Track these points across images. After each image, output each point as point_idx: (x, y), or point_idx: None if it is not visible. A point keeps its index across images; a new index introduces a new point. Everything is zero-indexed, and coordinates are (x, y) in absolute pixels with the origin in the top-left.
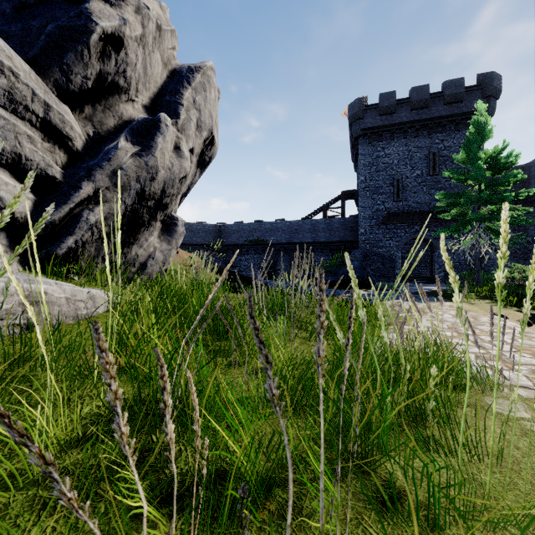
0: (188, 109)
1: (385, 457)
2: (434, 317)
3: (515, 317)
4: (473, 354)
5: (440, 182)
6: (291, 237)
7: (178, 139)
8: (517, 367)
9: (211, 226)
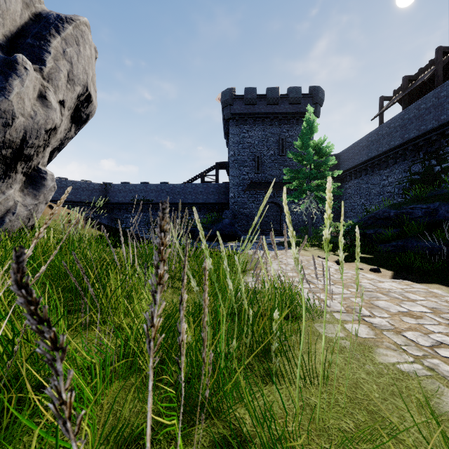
0: (56, 59)
1: (236, 401)
2: (281, 261)
3: (332, 259)
4: (307, 289)
5: (287, 161)
6: (174, 198)
7: (44, 87)
8: (334, 296)
9: (97, 185)
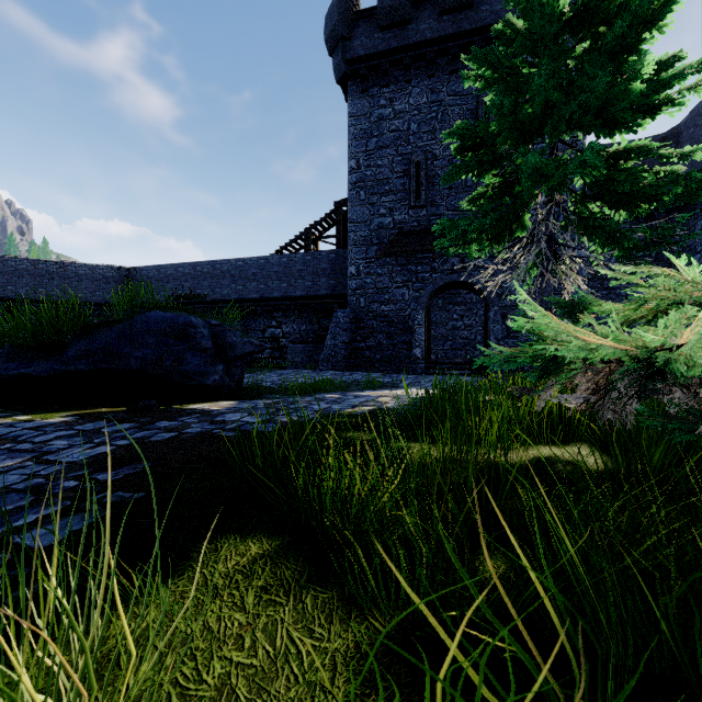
0: None
1: None
2: None
3: None
4: None
5: None
6: (246, 289)
7: None
8: None
9: (110, 270)
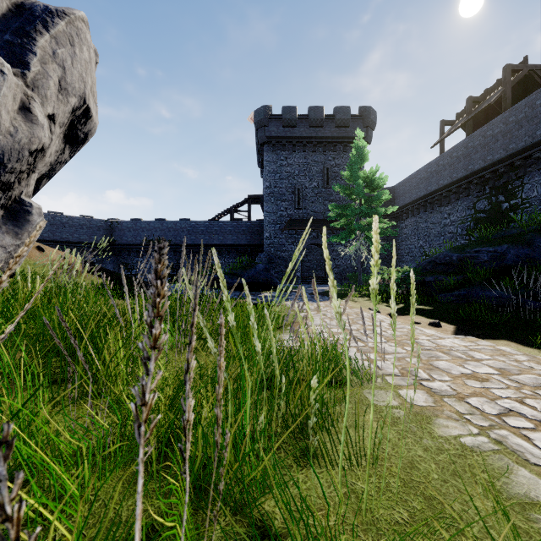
0: (44, 62)
1: (265, 491)
2: (326, 315)
3: (385, 311)
4: (355, 348)
5: (333, 195)
6: (197, 238)
7: (27, 97)
8: (387, 356)
9: (100, 222)
